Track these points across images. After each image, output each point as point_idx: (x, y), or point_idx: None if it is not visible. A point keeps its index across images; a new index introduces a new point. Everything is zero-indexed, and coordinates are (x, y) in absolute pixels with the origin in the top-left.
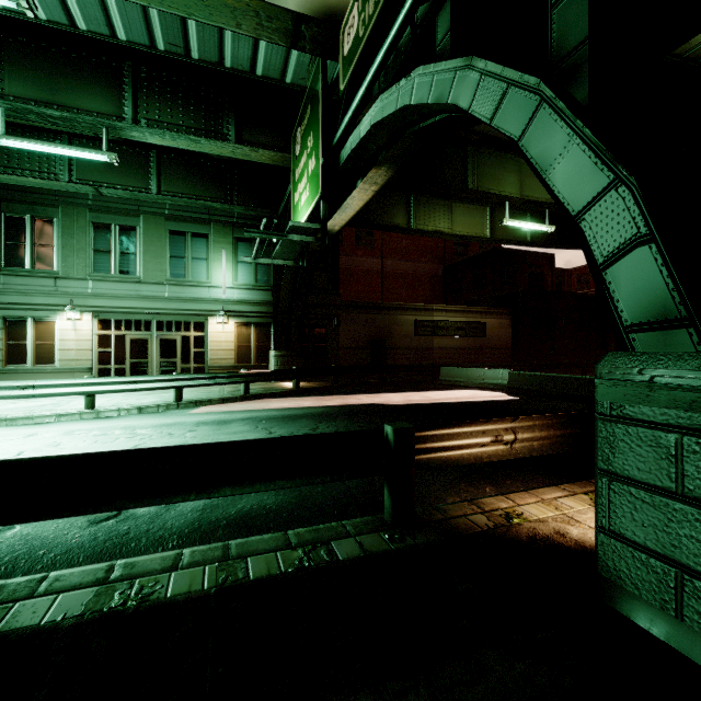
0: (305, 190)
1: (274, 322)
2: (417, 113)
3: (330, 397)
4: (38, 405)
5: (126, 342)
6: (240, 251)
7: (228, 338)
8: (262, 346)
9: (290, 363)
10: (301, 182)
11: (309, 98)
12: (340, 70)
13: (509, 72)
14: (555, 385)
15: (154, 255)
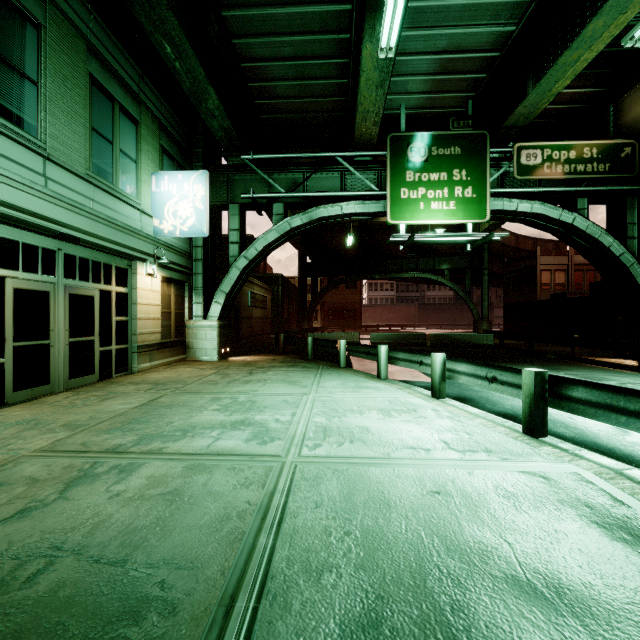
0: (443, 201)
1: (203, 282)
2: (560, 224)
3: (357, 360)
4: (390, 422)
5: (4, 296)
6: (165, 168)
7: (155, 301)
8: (178, 313)
9: (226, 334)
10: (432, 190)
11: (458, 142)
12: (514, 165)
13: (623, 248)
14: (402, 338)
15: (69, 110)
